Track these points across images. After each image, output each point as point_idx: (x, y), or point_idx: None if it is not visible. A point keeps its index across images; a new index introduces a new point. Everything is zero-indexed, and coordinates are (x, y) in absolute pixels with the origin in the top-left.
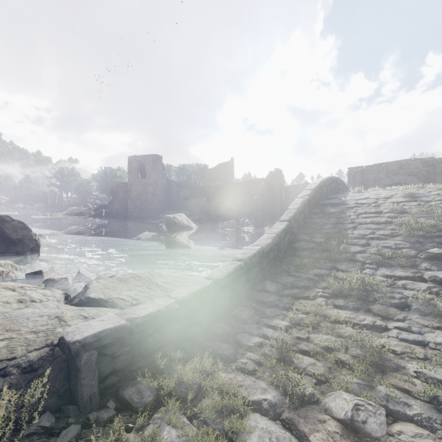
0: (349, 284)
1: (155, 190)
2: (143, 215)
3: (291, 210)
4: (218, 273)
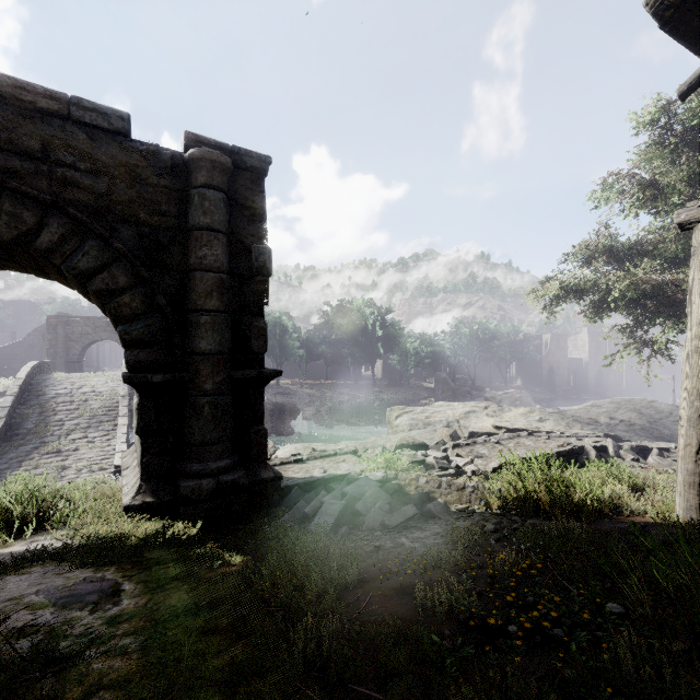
0: (53, 448)
1: None
2: None
3: (5, 408)
4: None
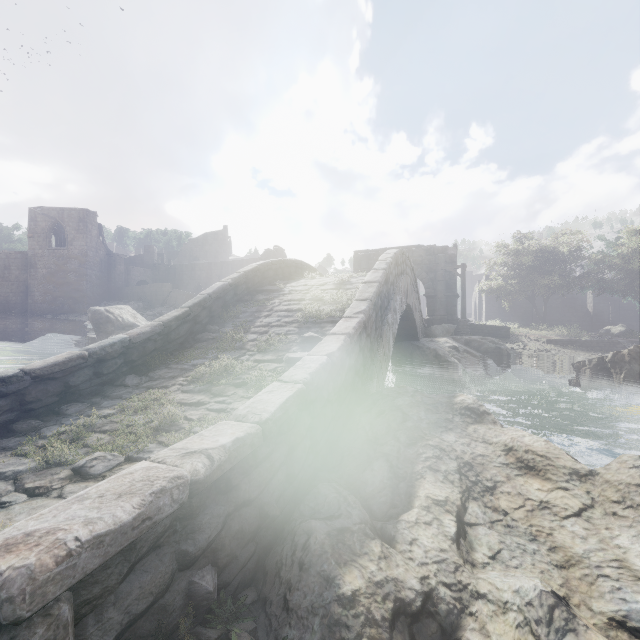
0: (209, 370)
1: (83, 268)
2: (59, 308)
3: (201, 296)
4: (39, 364)
